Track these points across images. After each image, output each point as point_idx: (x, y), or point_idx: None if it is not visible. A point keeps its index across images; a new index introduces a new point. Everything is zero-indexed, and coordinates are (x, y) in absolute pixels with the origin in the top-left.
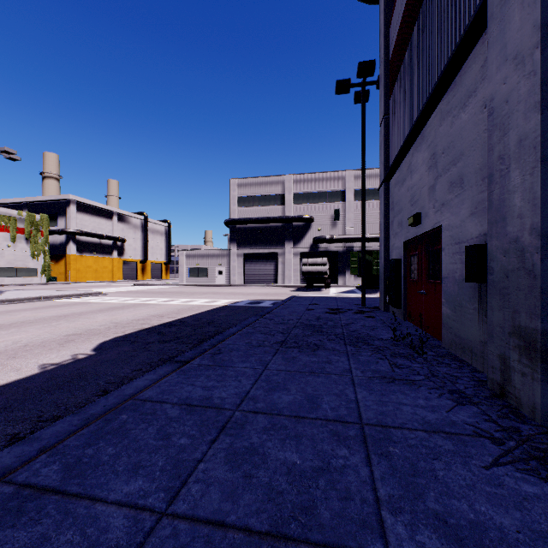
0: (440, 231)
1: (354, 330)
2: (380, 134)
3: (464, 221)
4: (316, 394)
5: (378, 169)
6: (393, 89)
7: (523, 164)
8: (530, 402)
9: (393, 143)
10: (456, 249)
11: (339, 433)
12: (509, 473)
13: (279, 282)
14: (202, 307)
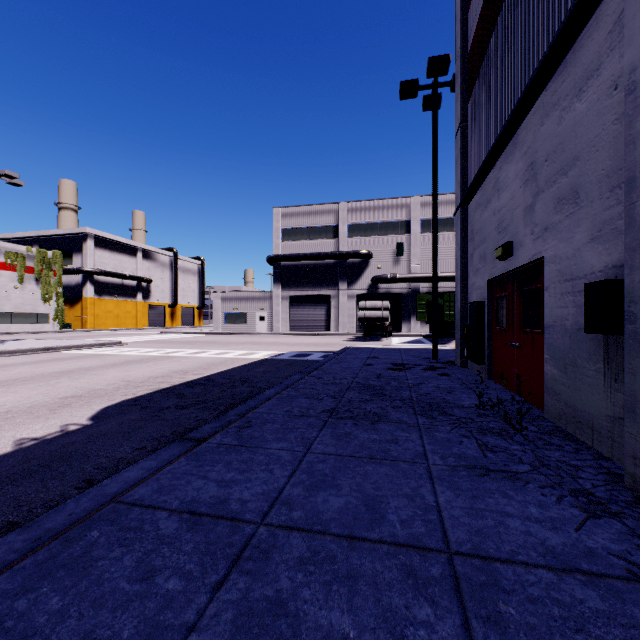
0: (541, 265)
1: (425, 393)
2: (456, 146)
3: (580, 249)
4: (378, 495)
5: (450, 194)
6: (473, 89)
7: None
8: None
9: (473, 156)
10: (567, 288)
11: (416, 572)
12: None
13: (331, 329)
14: (237, 361)
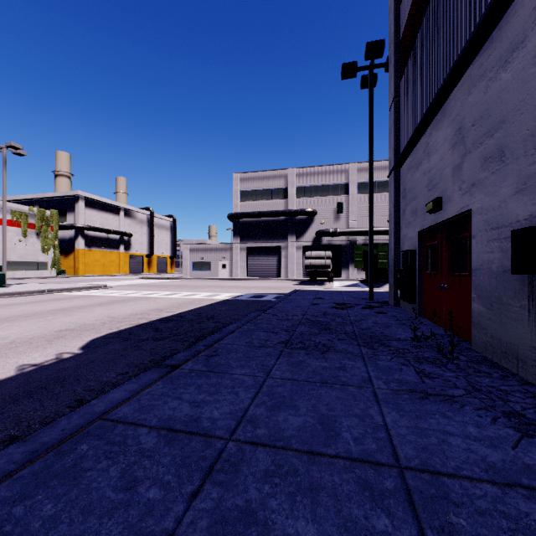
0: (468, 216)
1: (365, 327)
2: (390, 118)
3: (506, 201)
4: (332, 415)
5: (382, 161)
6: (405, 68)
7: None
8: None
9: (405, 126)
10: (493, 235)
11: (371, 484)
12: None
13: (282, 275)
14: (203, 301)
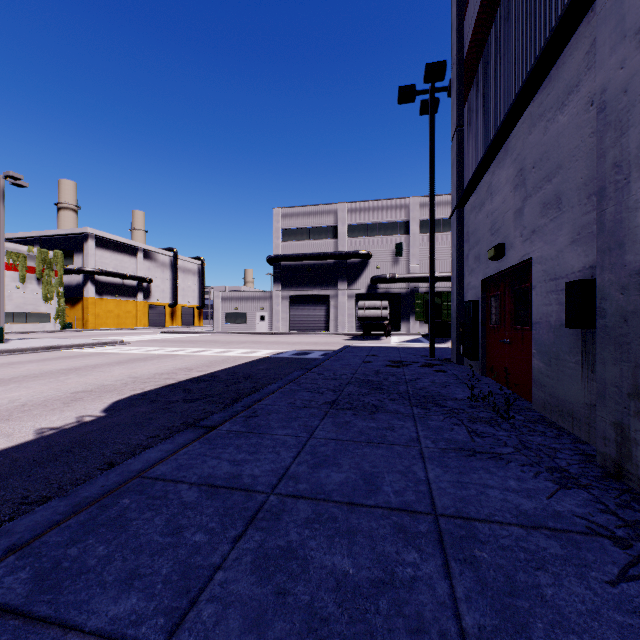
0: (529, 265)
1: (421, 387)
2: (452, 150)
3: (562, 251)
4: (375, 471)
5: (449, 195)
6: (468, 95)
7: None
8: None
9: (468, 160)
10: (552, 287)
11: (406, 528)
12: None
13: (331, 329)
14: (239, 359)
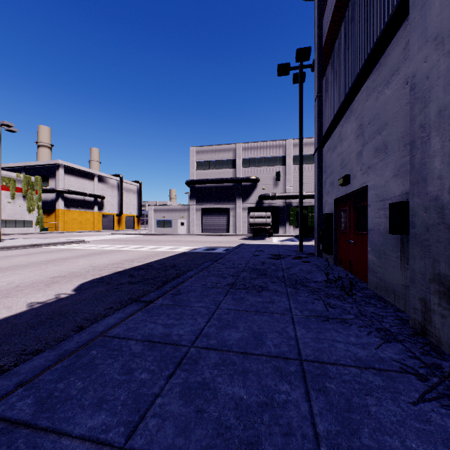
0: (366, 190)
1: (293, 273)
2: (315, 108)
3: (388, 181)
4: (261, 331)
5: (313, 138)
6: (325, 71)
7: (443, 132)
8: (449, 341)
9: (325, 116)
10: (381, 206)
11: (281, 369)
12: (434, 409)
13: (230, 231)
14: (166, 253)
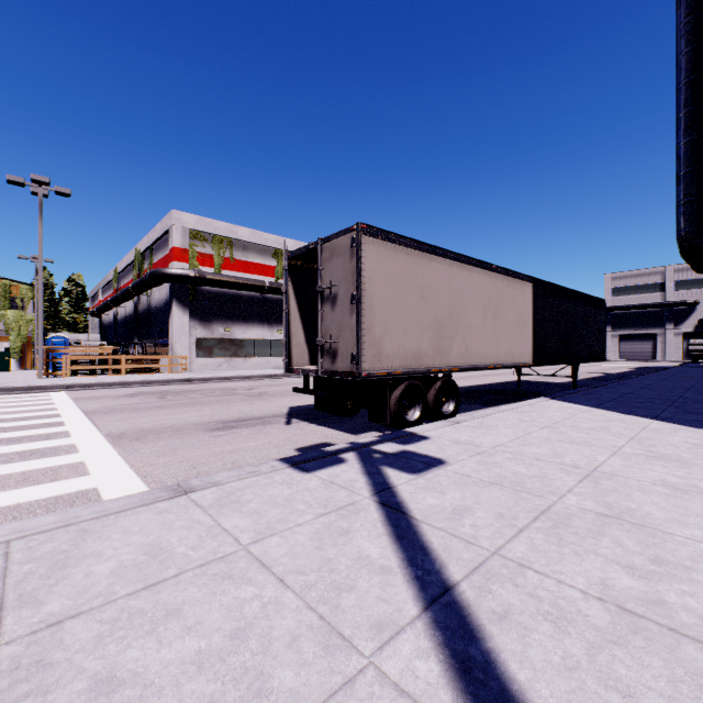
0: None
1: None
2: None
3: None
4: None
5: None
6: None
7: None
8: None
9: None
10: None
11: None
12: None
13: (657, 358)
14: (633, 366)
